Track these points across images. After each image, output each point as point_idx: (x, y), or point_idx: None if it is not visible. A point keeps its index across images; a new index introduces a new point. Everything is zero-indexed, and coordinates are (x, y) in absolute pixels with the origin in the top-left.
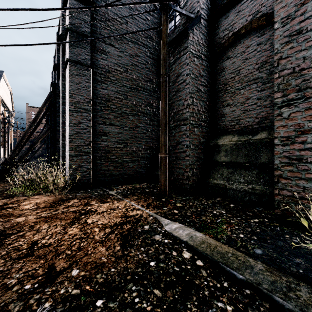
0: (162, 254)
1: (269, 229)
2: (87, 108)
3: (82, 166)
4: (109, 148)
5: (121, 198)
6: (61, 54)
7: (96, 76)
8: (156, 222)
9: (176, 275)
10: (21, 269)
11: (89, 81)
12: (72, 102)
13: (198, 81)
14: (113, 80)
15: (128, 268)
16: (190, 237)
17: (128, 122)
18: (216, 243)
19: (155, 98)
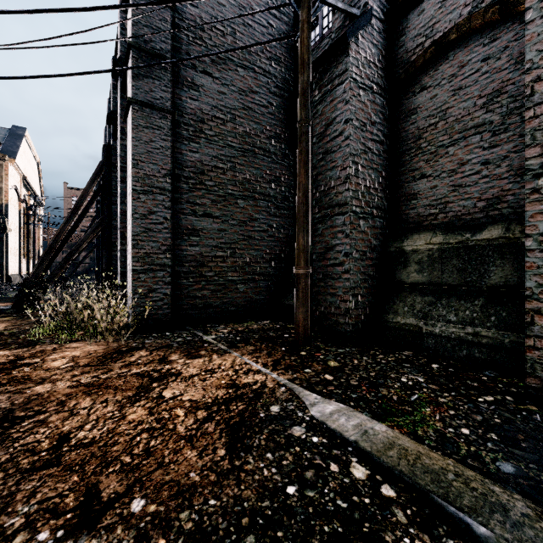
0: (309, 469)
1: (520, 419)
2: (165, 187)
3: (155, 291)
4: (203, 258)
5: (224, 348)
6: (119, 94)
7: (180, 129)
8: (292, 399)
9: (343, 518)
10: (34, 494)
11: (167, 137)
12: (138, 175)
13: (367, 132)
14: (210, 136)
15: (243, 499)
16: (364, 433)
17: (236, 210)
18: (418, 448)
19: (285, 168)
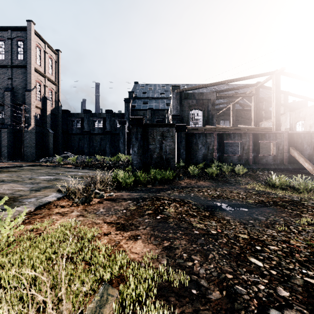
0: None
1: None
2: None
3: None
4: None
5: None
6: None
7: None
8: None
9: None
10: None
11: None
12: None
13: None
14: None
15: None
16: None
17: None
18: None
19: None
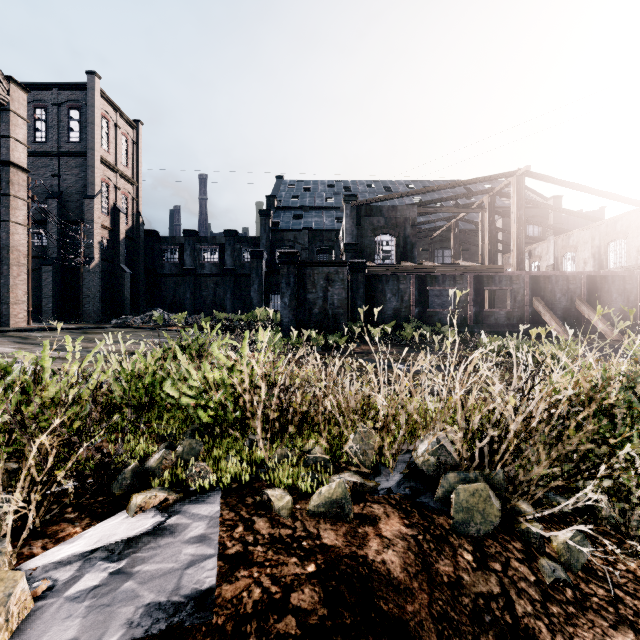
0: None
1: None
2: None
3: None
4: None
5: None
6: None
7: None
8: None
9: None
10: None
11: None
12: None
13: None
14: None
15: None
16: None
17: None
18: None
19: None
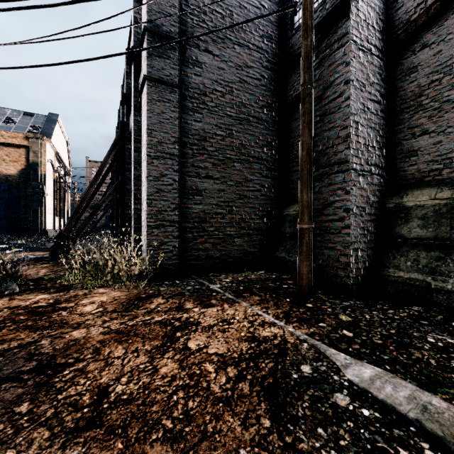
0: None
1: None
2: (174, 153)
3: (166, 244)
4: (205, 215)
5: (232, 298)
6: (133, 77)
7: (186, 101)
8: (320, 358)
9: None
10: None
11: (176, 109)
12: (151, 143)
13: (365, 93)
14: (211, 107)
15: None
16: (423, 410)
17: (234, 172)
18: None
19: (275, 134)
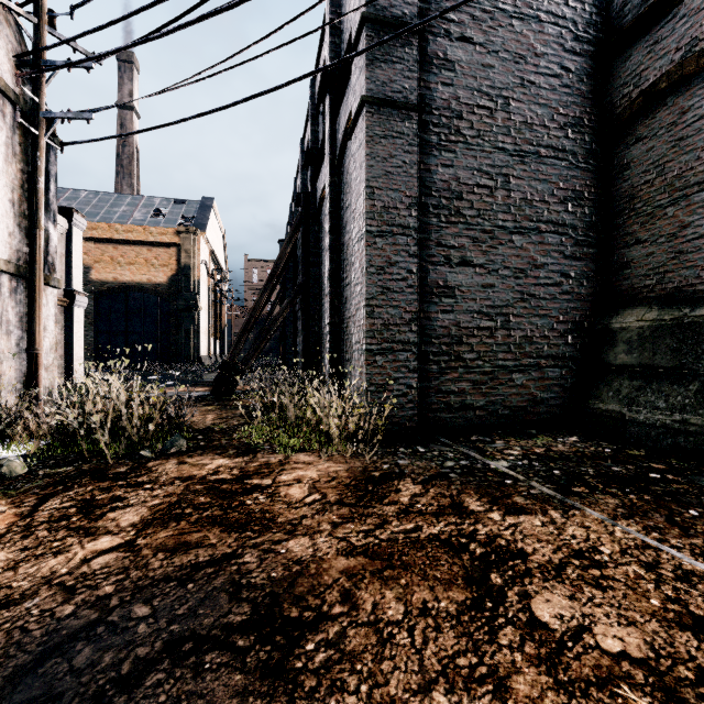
0: None
1: None
2: (409, 224)
3: (396, 381)
4: (460, 331)
5: (555, 495)
6: (327, 116)
7: (427, 133)
8: None
9: None
10: None
11: (412, 148)
12: (373, 210)
13: None
14: (470, 139)
15: None
16: None
17: (510, 253)
18: None
19: (590, 175)
